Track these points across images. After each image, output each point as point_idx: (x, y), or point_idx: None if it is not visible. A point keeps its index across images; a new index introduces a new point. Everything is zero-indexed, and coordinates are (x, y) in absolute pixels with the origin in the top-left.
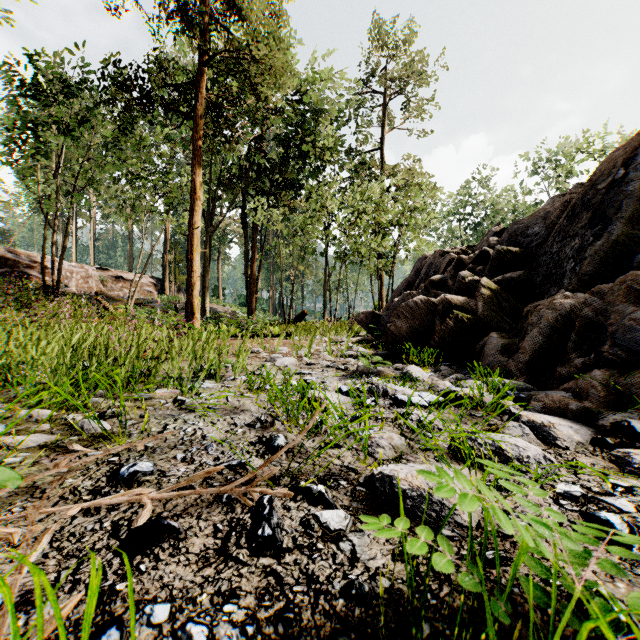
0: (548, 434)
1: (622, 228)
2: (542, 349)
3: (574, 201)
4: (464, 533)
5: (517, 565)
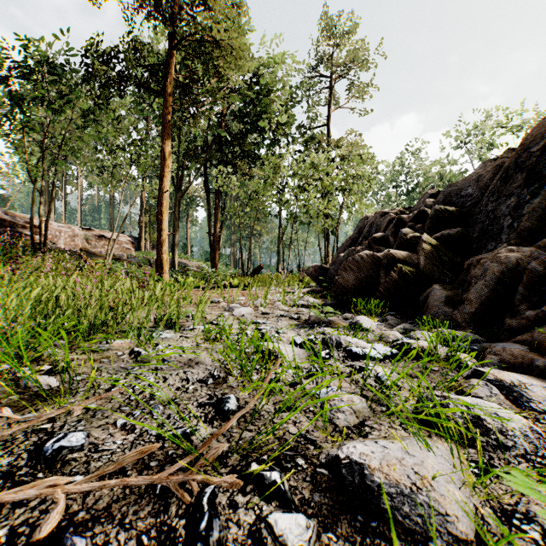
0: (519, 395)
1: None
2: (488, 301)
3: (507, 164)
4: None
5: None
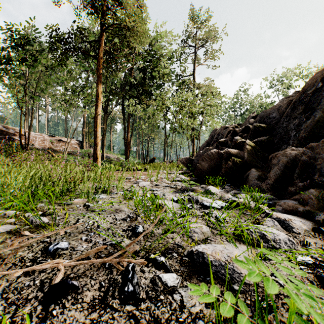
0: (288, 225)
1: (321, 113)
2: (280, 177)
3: (294, 100)
4: (247, 288)
5: (290, 322)
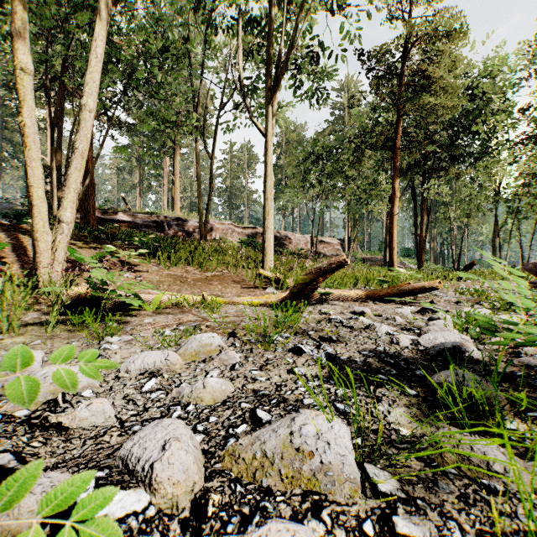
0: None
1: None
2: None
3: None
4: None
5: None
